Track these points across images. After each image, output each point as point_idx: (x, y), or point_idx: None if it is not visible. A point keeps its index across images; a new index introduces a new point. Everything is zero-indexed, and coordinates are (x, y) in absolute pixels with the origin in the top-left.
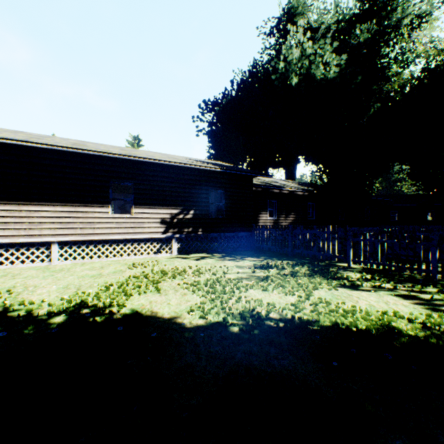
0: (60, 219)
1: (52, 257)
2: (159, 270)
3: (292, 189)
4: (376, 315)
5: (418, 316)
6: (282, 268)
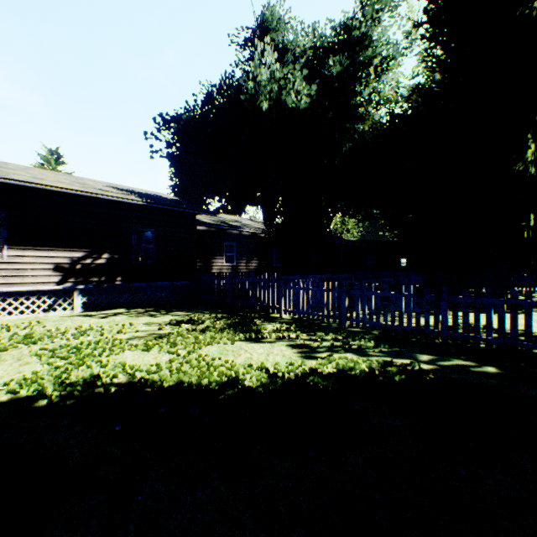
0: None
1: None
2: (26, 333)
3: (252, 230)
4: (236, 368)
5: (281, 366)
6: (201, 322)
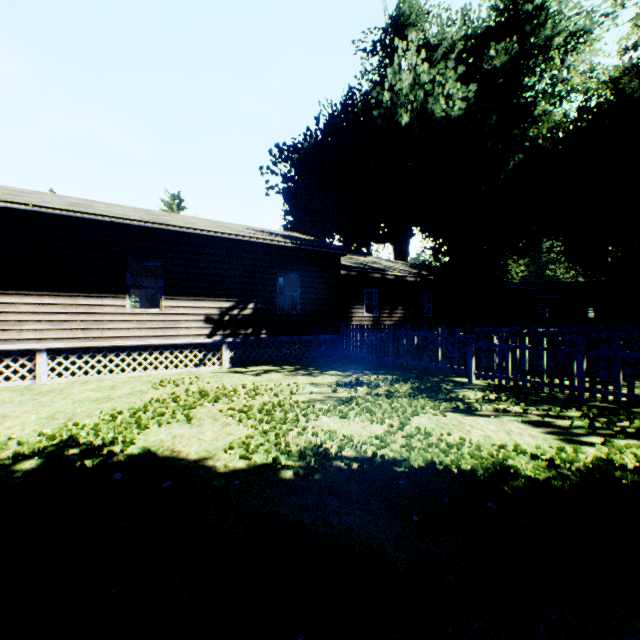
0: (51, 316)
1: (38, 372)
2: (198, 390)
3: (399, 273)
4: (489, 450)
5: (546, 451)
6: (376, 385)
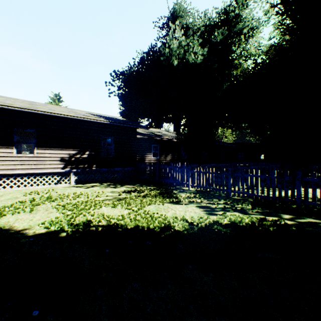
0: None
1: None
2: (48, 196)
3: (169, 137)
4: (168, 219)
5: (195, 218)
6: (142, 191)
